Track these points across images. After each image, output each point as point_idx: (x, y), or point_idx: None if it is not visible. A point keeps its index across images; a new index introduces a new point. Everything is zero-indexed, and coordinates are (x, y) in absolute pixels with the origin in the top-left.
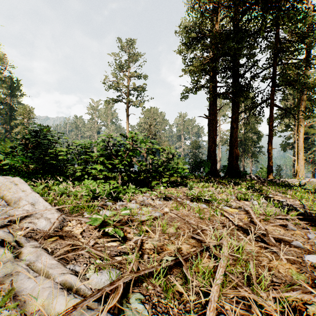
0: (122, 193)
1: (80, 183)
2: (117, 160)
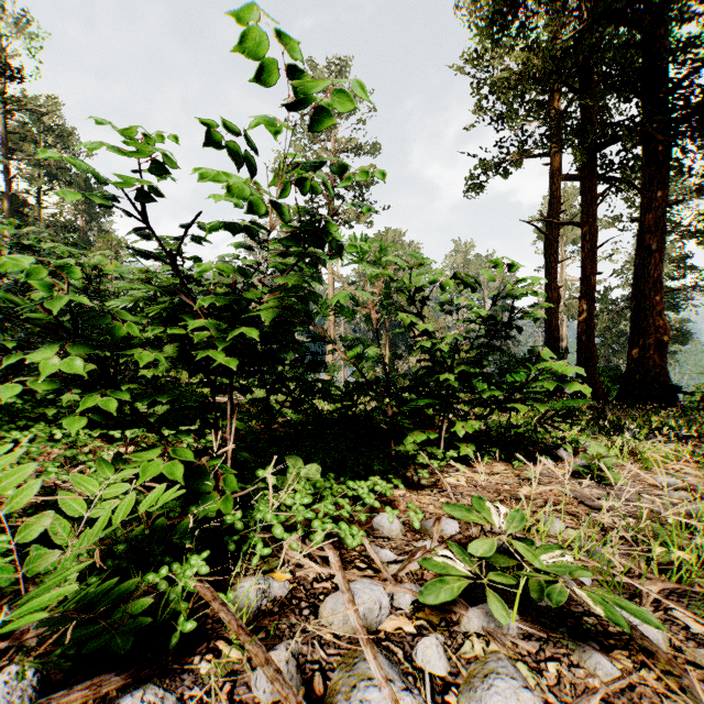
0: (223, 540)
1: (48, 444)
2: (201, 320)
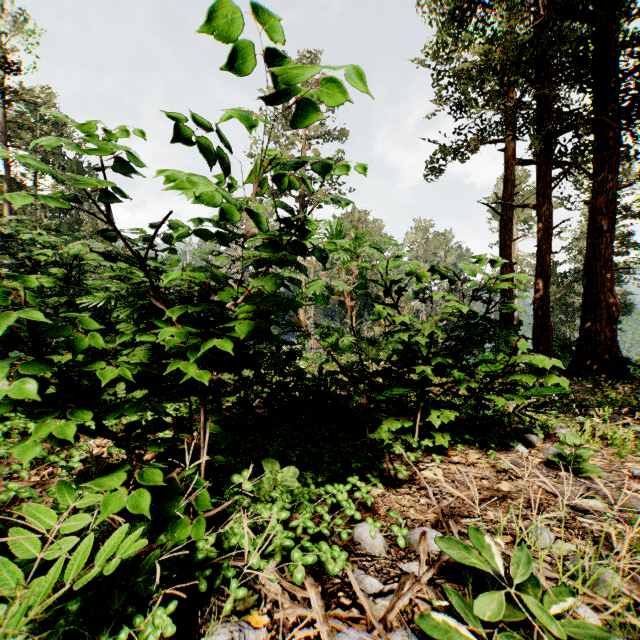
0: (193, 577)
1: None
2: (171, 329)
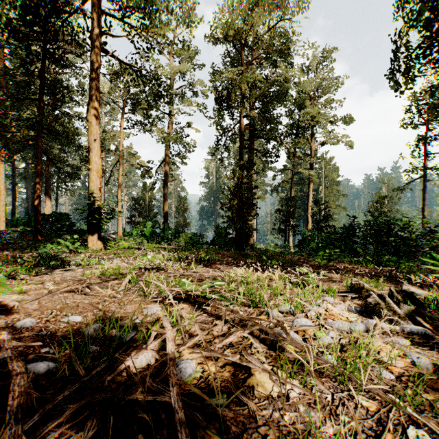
0: None
1: None
2: None
